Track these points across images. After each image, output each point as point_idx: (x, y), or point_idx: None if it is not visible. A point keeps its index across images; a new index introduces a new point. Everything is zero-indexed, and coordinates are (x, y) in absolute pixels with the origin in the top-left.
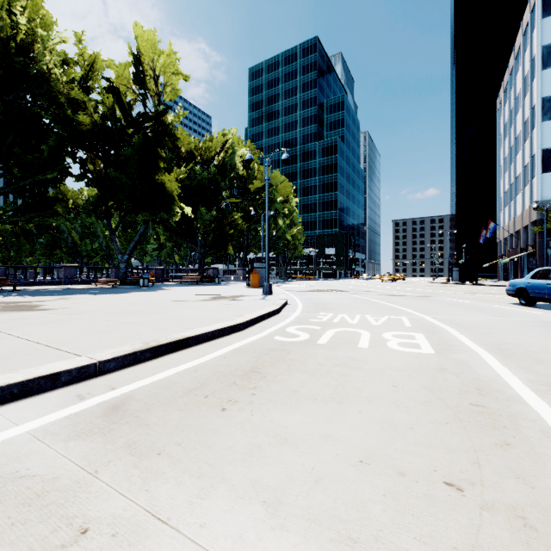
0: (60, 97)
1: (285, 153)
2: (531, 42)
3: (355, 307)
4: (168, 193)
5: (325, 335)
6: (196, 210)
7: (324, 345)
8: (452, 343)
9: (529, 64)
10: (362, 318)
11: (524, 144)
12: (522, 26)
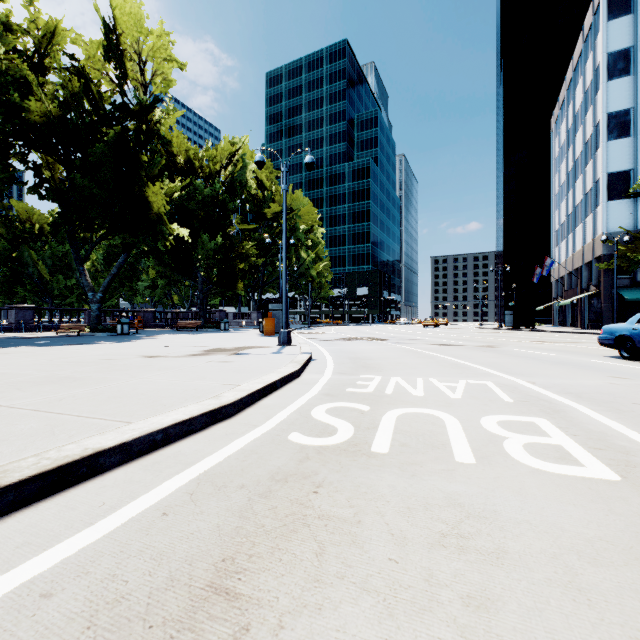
0: (2, 77)
1: (309, 155)
2: (594, 49)
3: (409, 364)
4: (154, 211)
5: (381, 426)
6: (196, 237)
7: (386, 457)
8: (620, 445)
9: (591, 74)
10: (427, 385)
11: (586, 167)
12: (583, 31)
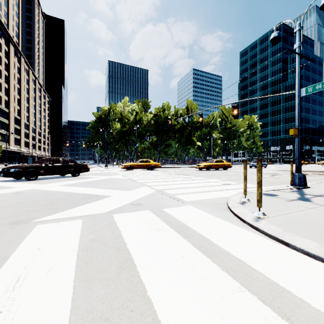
0: None
1: (215, 136)
2: None
3: None
4: (194, 141)
5: None
6: (203, 141)
7: None
8: None
9: None
10: None
11: None
12: None
